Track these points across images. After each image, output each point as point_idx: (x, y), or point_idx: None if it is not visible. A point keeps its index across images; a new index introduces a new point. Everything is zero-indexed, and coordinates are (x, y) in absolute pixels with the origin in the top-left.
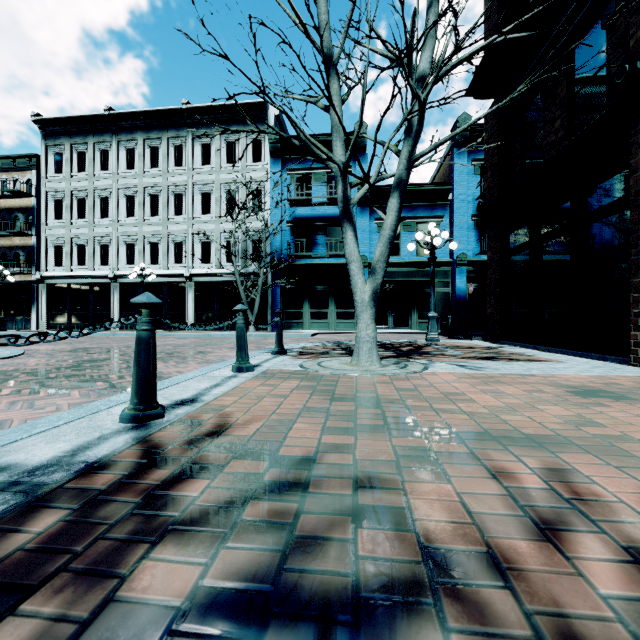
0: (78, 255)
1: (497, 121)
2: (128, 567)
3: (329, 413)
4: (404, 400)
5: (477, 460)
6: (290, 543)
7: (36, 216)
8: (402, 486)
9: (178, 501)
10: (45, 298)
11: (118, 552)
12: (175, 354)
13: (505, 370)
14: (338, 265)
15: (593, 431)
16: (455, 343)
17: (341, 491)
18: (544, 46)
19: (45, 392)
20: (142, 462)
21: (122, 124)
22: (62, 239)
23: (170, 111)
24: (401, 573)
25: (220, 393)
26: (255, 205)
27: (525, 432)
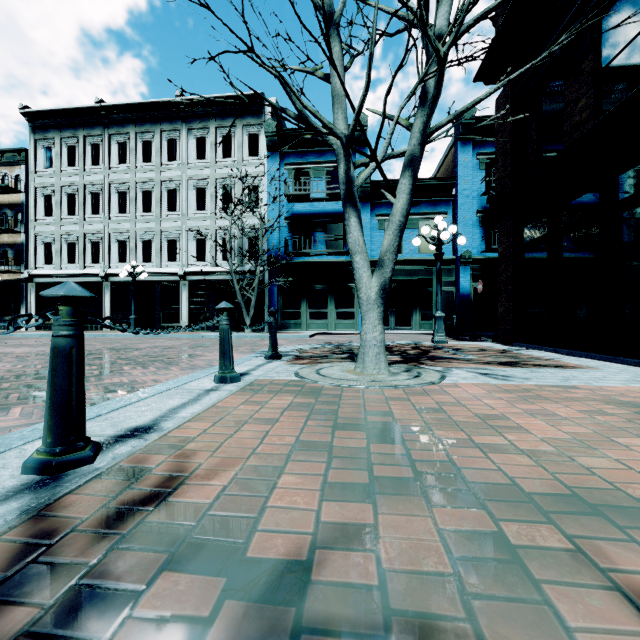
0: (68, 253)
1: (510, 106)
2: None
3: (331, 451)
4: (429, 426)
5: (589, 564)
6: None
7: (25, 212)
8: None
9: None
10: (34, 297)
11: None
12: (159, 358)
13: (538, 380)
14: (338, 263)
15: None
16: (464, 345)
17: None
18: (565, 19)
19: None
20: (9, 570)
21: (114, 117)
22: (52, 236)
23: (163, 103)
24: None
25: (189, 416)
26: (251, 200)
27: (628, 491)
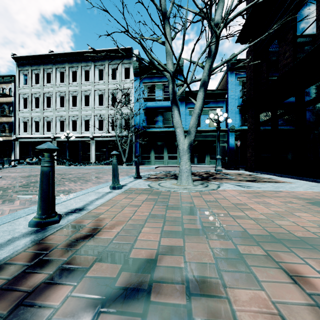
0: (35, 126)
1: (253, 55)
2: None
3: (165, 218)
4: (210, 208)
5: (272, 260)
6: None
7: (14, 106)
8: (224, 290)
9: (42, 310)
10: (18, 148)
11: None
12: (82, 178)
13: (264, 188)
14: (169, 131)
15: None
16: (230, 172)
17: (176, 297)
18: (279, 13)
19: (0, 201)
20: (31, 263)
21: (58, 59)
22: (27, 118)
23: (82, 52)
24: None
25: (99, 204)
26: (126, 100)
27: (295, 234)
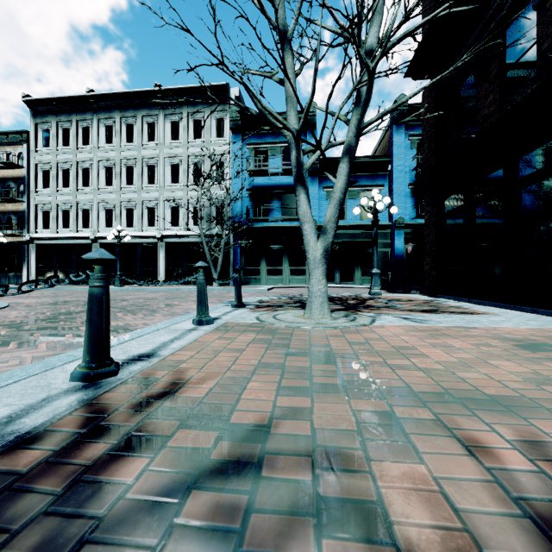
0: (63, 219)
1: (433, 98)
2: None
3: (284, 369)
4: (357, 354)
5: (444, 428)
6: None
7: (26, 185)
8: (368, 465)
9: (109, 488)
10: (34, 257)
11: None
12: (145, 307)
13: (448, 323)
14: (291, 228)
15: None
16: (396, 297)
17: (299, 473)
18: (477, 29)
19: (14, 344)
20: (82, 430)
21: (102, 104)
22: (49, 205)
23: (144, 92)
24: None
25: (178, 347)
26: (218, 175)
27: (486, 392)
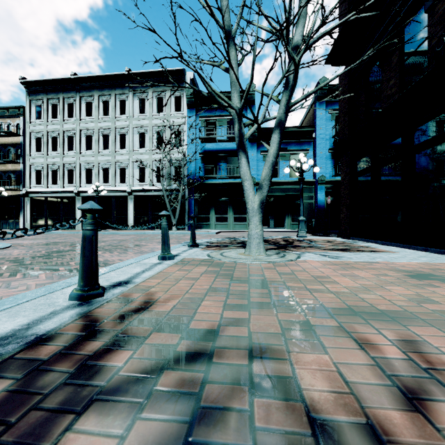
0: (52, 177)
1: (348, 81)
2: (54, 437)
3: (229, 292)
4: (285, 282)
5: (345, 332)
6: (196, 411)
7: (23, 149)
8: (288, 356)
9: (106, 370)
10: (29, 207)
11: (48, 421)
12: (119, 246)
13: (356, 258)
14: (235, 184)
15: (431, 307)
16: (318, 239)
17: (239, 360)
18: (382, 27)
19: (20, 275)
20: (82, 334)
21: (83, 85)
22: (41, 165)
23: (117, 76)
24: (293, 444)
25: (148, 276)
26: (176, 141)
27: (379, 308)
